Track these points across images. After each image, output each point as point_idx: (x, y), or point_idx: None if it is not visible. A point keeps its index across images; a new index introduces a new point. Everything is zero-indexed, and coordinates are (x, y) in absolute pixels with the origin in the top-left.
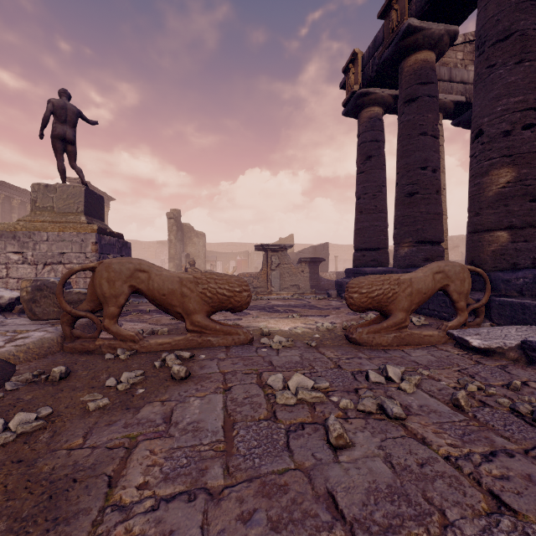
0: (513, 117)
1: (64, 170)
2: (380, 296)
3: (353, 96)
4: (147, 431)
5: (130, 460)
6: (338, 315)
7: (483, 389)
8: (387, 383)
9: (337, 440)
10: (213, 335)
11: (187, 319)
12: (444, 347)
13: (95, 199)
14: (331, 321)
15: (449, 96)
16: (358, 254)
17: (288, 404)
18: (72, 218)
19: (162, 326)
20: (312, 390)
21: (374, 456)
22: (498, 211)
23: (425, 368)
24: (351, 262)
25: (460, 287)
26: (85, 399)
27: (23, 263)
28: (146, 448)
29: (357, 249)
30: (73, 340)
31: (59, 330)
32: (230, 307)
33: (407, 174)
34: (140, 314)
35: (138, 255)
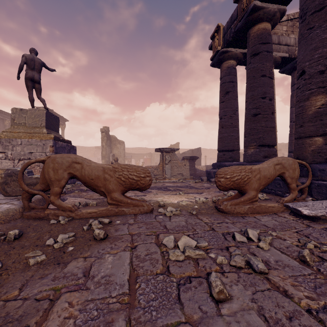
0: (326, 61)
1: (33, 100)
2: (239, 180)
3: (217, 54)
4: (70, 284)
5: (51, 312)
6: (209, 192)
7: (318, 247)
8: (248, 242)
9: (218, 295)
10: (125, 206)
11: (108, 196)
12: (282, 214)
13: (52, 118)
14: (204, 196)
15: (278, 53)
16: (220, 153)
17: (178, 260)
18: (37, 130)
19: (93, 200)
20: (196, 249)
21: (249, 308)
22: (316, 124)
23: (273, 230)
24: (214, 159)
25: (292, 174)
26: (29, 255)
27: (5, 159)
28: (66, 300)
29: (219, 151)
30: (30, 210)
31: (22, 203)
32: (138, 188)
33: (253, 102)
34: (80, 192)
35: (83, 155)
